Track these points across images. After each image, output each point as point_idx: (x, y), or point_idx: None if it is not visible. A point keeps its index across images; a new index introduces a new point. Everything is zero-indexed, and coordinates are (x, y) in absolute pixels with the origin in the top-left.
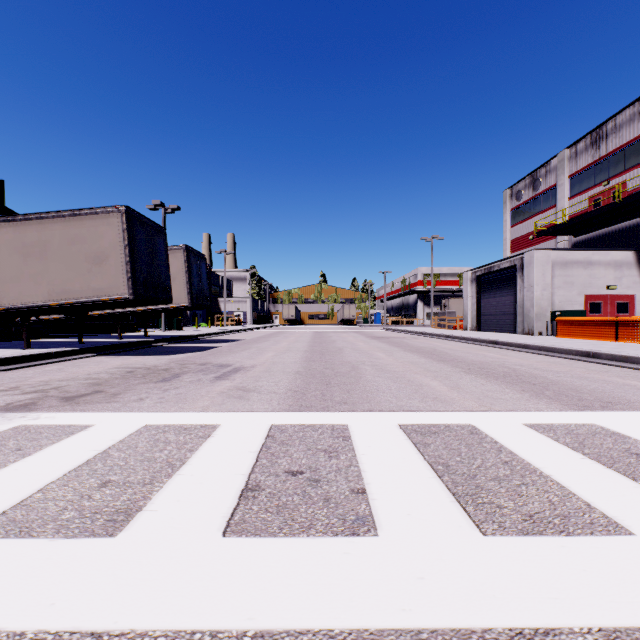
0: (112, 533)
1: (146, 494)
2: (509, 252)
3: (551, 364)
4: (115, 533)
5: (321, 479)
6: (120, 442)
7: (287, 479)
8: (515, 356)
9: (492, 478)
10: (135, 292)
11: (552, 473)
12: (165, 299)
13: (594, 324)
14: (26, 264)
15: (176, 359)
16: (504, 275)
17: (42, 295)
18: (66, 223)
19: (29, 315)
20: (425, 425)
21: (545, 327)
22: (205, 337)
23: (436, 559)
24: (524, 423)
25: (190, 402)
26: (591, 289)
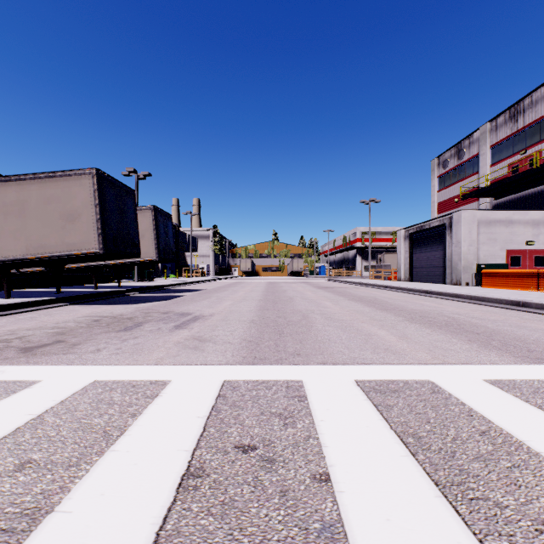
0: None
1: (66, 483)
2: (436, 213)
3: (486, 313)
4: None
5: (276, 458)
6: (60, 403)
7: (236, 458)
8: (450, 305)
9: (475, 457)
10: (105, 247)
11: (541, 449)
12: (134, 253)
13: (517, 276)
14: (6, 221)
15: (142, 308)
16: (434, 233)
17: (20, 249)
18: (42, 184)
19: (9, 268)
20: (383, 381)
21: (471, 278)
22: (172, 287)
23: None
24: (484, 379)
25: (145, 353)
26: (512, 245)
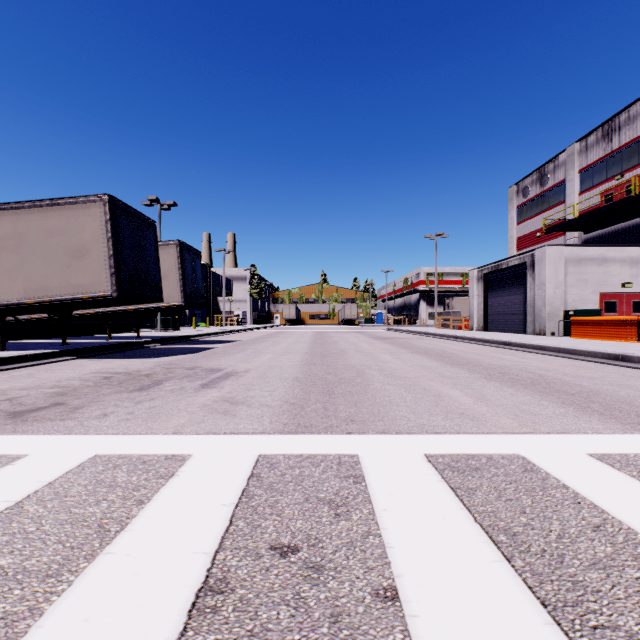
0: None
1: (38, 602)
2: (515, 250)
3: (579, 368)
4: None
5: (325, 564)
6: (47, 486)
7: (272, 564)
8: (534, 359)
9: (591, 563)
10: (119, 289)
11: None
12: (154, 297)
13: (613, 324)
14: None
15: (164, 362)
16: (513, 273)
17: (17, 292)
18: (44, 213)
19: (4, 314)
20: (460, 456)
21: (558, 327)
22: (201, 337)
23: None
24: (588, 453)
25: (163, 419)
26: (606, 287)
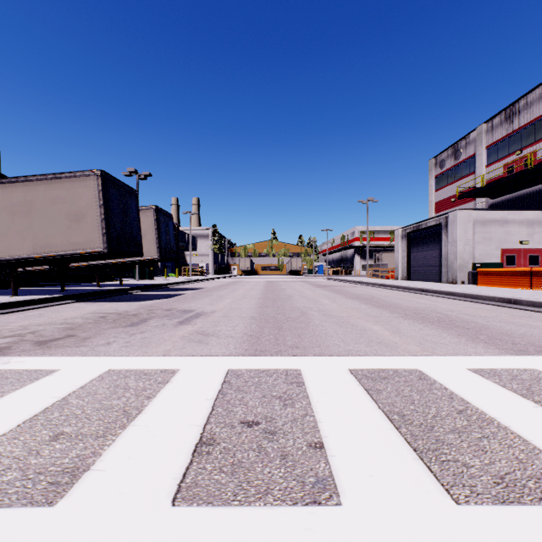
0: (52, 500)
1: (97, 449)
2: (434, 213)
3: (478, 310)
4: (55, 500)
5: (277, 431)
6: (81, 388)
7: (242, 431)
8: (444, 302)
9: (450, 430)
10: (109, 246)
11: (510, 424)
12: (136, 252)
13: (511, 274)
14: (13, 221)
15: (145, 305)
16: (431, 232)
17: (27, 249)
18: (48, 185)
19: (16, 266)
20: (374, 370)
21: (467, 277)
22: (172, 285)
23: (410, 538)
24: (468, 368)
25: (153, 346)
26: (507, 244)
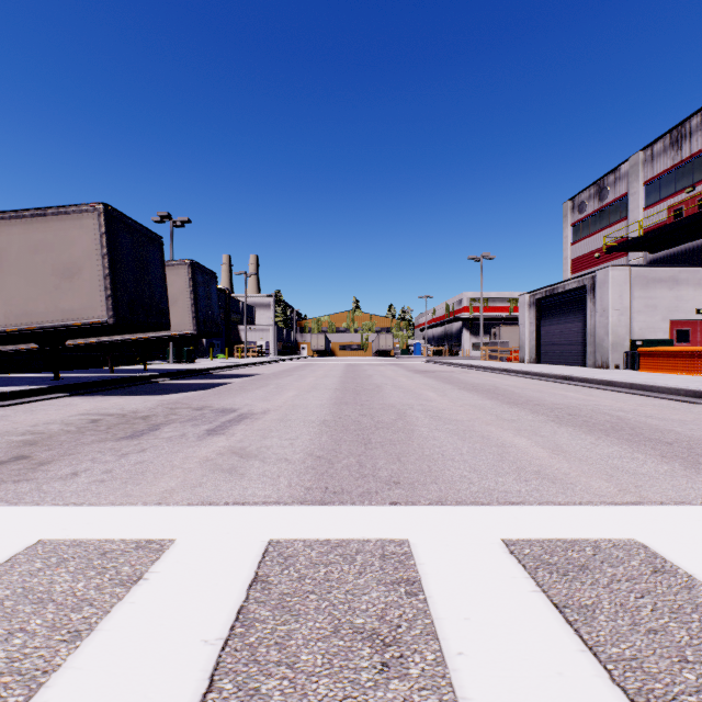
0: None
1: None
2: (570, 273)
3: (662, 409)
4: None
5: None
6: None
7: None
8: (604, 397)
9: None
10: (116, 314)
11: None
12: (160, 324)
13: (690, 356)
14: None
15: (168, 401)
16: (570, 298)
17: None
18: (27, 226)
19: None
20: (553, 543)
21: (623, 359)
22: (218, 371)
23: None
24: None
25: (148, 481)
26: (677, 314)
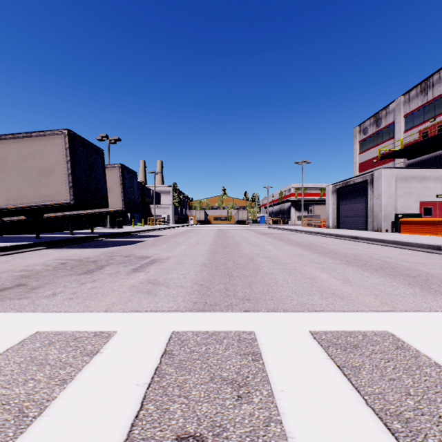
0: None
1: None
2: (358, 172)
3: (412, 256)
4: None
5: None
6: None
7: None
8: (377, 249)
9: None
10: (75, 198)
11: None
12: (102, 204)
13: (431, 223)
14: None
15: (107, 251)
16: (357, 187)
17: (1, 200)
18: (20, 143)
19: None
20: (339, 333)
21: (390, 226)
22: (137, 233)
23: None
24: None
25: (98, 298)
26: (424, 197)
